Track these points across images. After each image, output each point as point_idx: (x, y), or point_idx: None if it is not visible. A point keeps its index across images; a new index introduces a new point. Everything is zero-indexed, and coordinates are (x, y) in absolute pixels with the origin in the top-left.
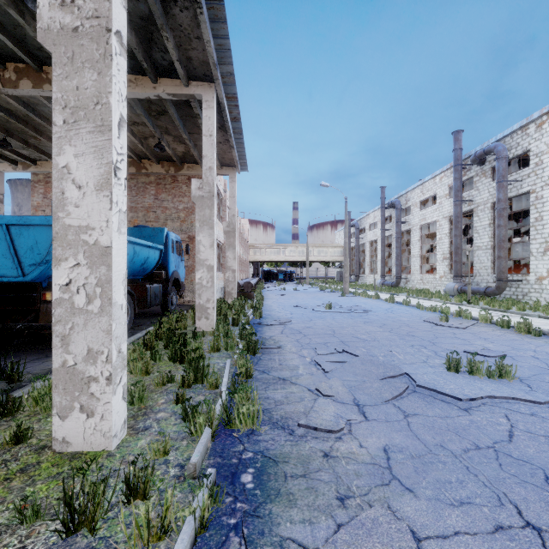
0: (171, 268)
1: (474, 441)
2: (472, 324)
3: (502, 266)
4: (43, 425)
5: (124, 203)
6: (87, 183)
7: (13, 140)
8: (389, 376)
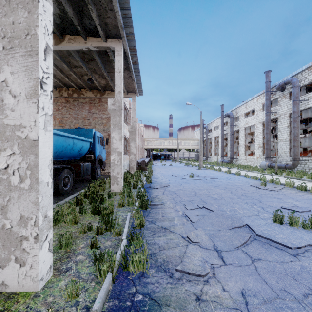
0: (97, 153)
1: (309, 286)
2: (281, 188)
3: (296, 151)
4: None
5: (50, 109)
6: (20, 93)
7: None
8: (235, 226)
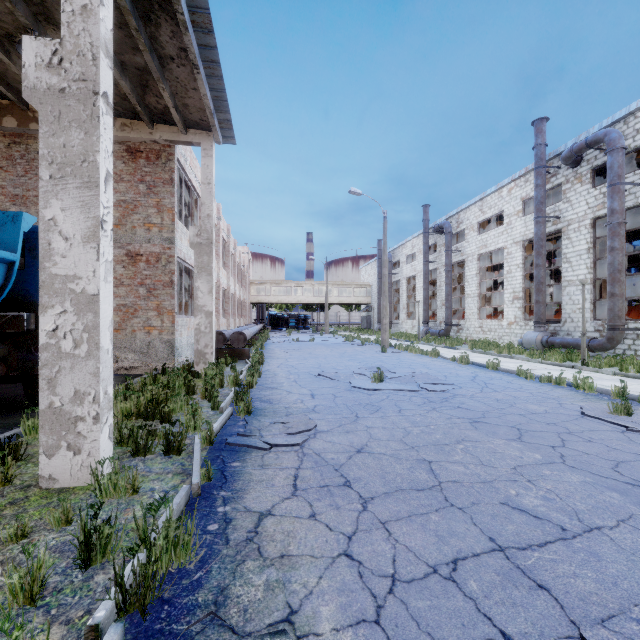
0: None
1: None
2: None
3: (617, 308)
4: None
5: None
6: None
7: None
8: None
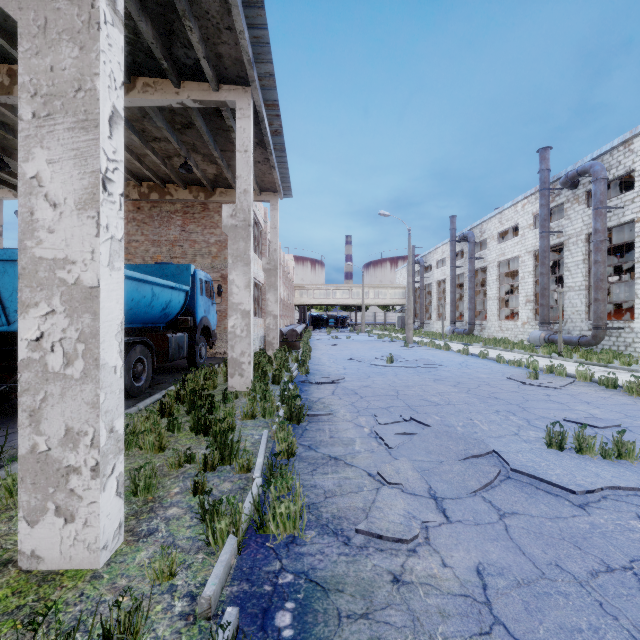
0: (199, 314)
1: (603, 558)
2: (568, 383)
3: (600, 310)
4: (13, 527)
5: (119, 228)
6: (64, 199)
7: (11, 160)
8: (472, 454)
